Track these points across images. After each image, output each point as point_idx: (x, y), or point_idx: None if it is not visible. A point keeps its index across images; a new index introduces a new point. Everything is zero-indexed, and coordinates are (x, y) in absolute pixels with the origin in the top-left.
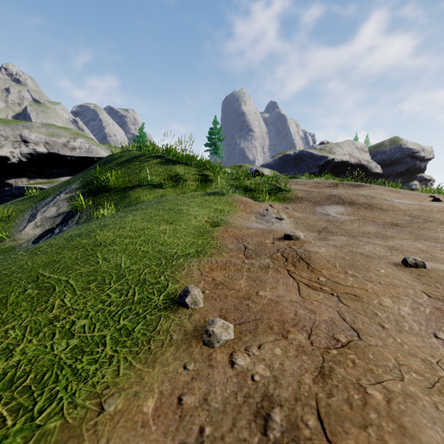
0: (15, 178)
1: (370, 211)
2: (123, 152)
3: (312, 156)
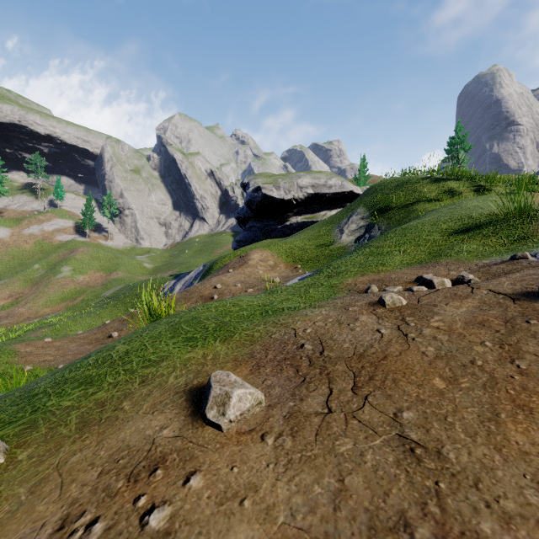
0: (292, 216)
1: None
2: (389, 180)
3: None
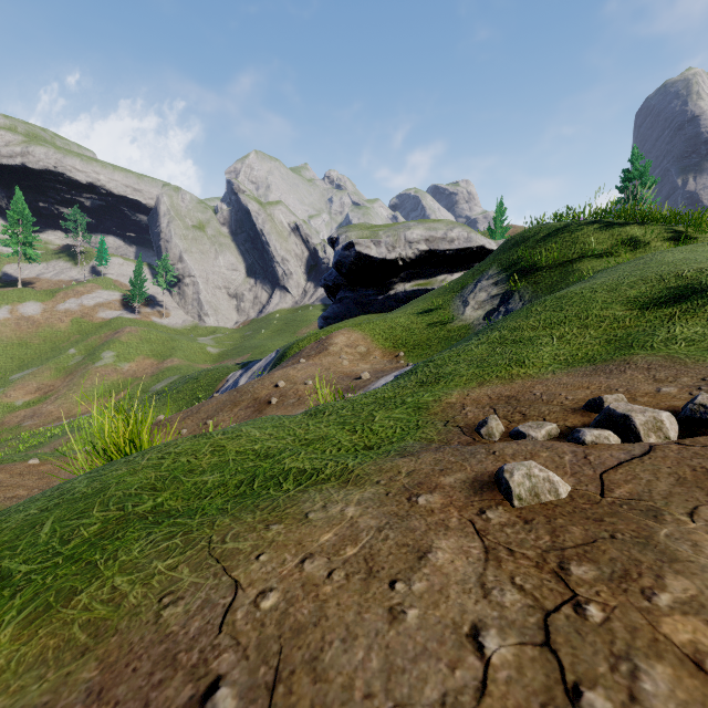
0: (398, 282)
1: None
2: (536, 228)
3: None
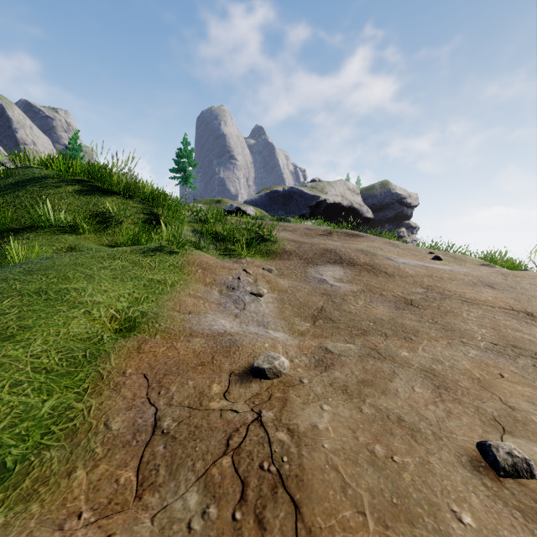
0: None
1: (375, 277)
2: (15, 170)
3: (303, 195)
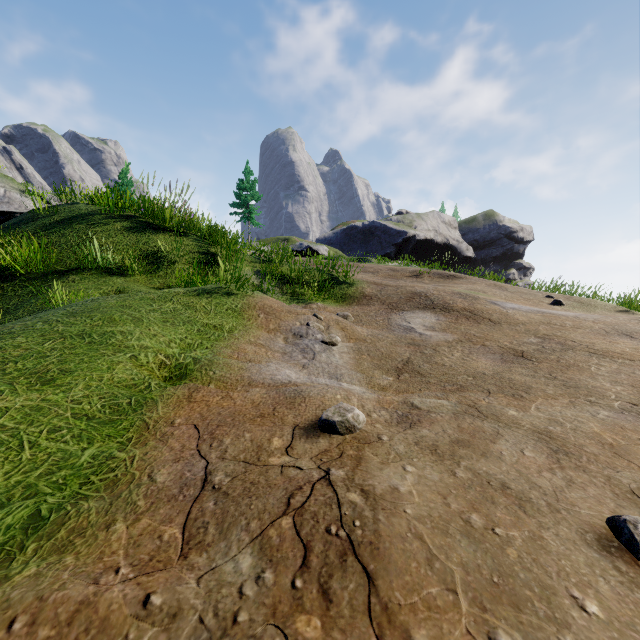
0: None
1: (476, 325)
2: (60, 206)
3: (387, 230)
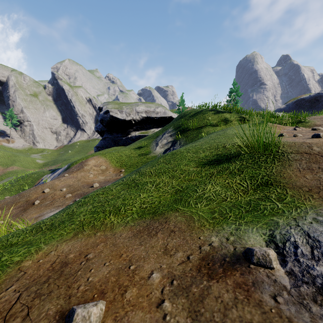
0: (132, 131)
1: None
2: (190, 111)
3: None
